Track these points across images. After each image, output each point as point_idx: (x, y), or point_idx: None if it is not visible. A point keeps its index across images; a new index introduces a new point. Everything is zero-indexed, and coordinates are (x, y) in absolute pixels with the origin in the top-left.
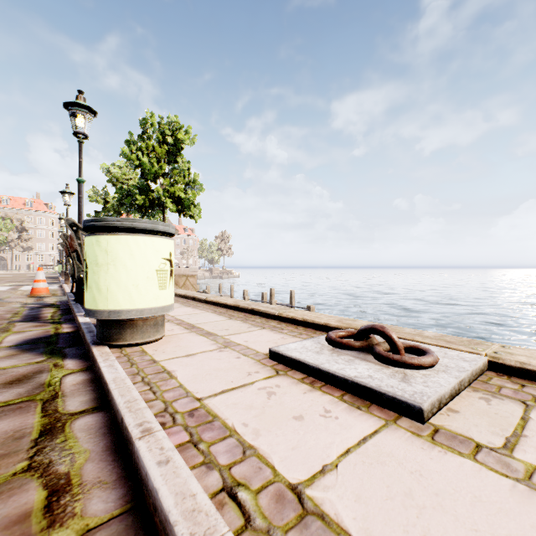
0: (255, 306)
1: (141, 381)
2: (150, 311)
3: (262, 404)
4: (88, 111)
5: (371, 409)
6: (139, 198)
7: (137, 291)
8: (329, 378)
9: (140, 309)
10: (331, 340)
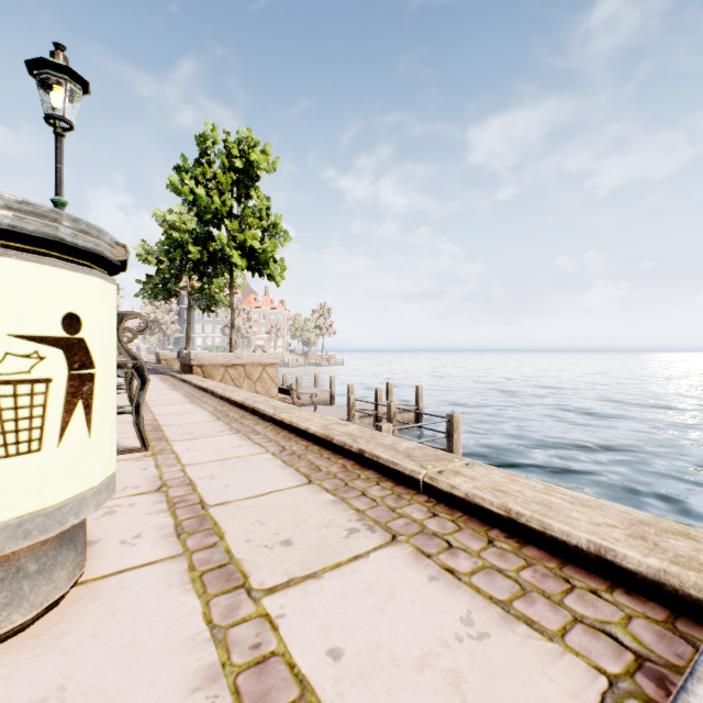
0: (367, 446)
1: None
2: None
3: None
4: (70, 79)
5: None
6: (193, 250)
7: None
8: None
9: None
10: None
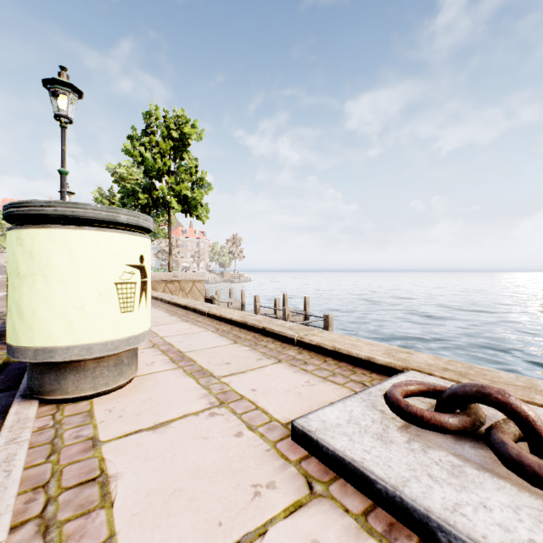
0: (267, 325)
1: (36, 516)
2: (104, 347)
3: None
4: (71, 91)
5: None
6: (142, 198)
7: (82, 316)
8: (430, 530)
9: (86, 345)
10: (399, 408)
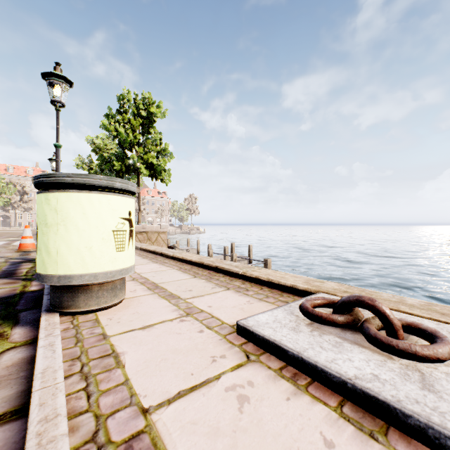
0: (219, 264)
1: (78, 372)
2: (105, 276)
3: (232, 423)
4: (64, 81)
5: (392, 440)
6: (116, 164)
7: (91, 253)
8: (317, 373)
9: (94, 273)
10: (307, 312)
